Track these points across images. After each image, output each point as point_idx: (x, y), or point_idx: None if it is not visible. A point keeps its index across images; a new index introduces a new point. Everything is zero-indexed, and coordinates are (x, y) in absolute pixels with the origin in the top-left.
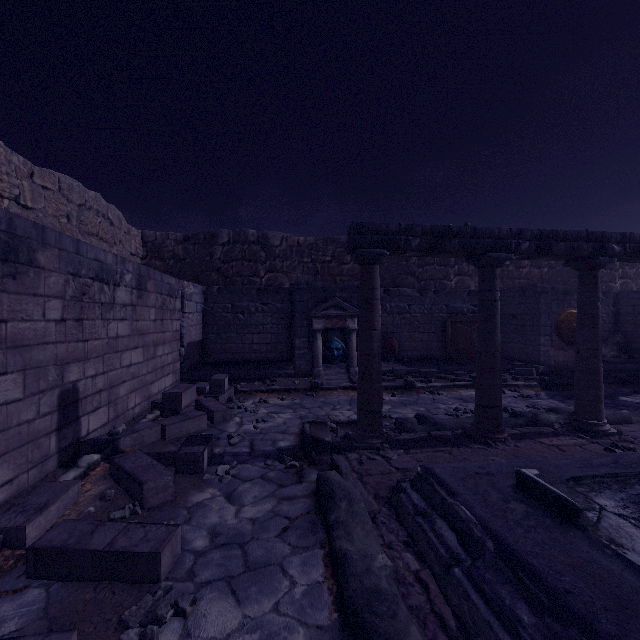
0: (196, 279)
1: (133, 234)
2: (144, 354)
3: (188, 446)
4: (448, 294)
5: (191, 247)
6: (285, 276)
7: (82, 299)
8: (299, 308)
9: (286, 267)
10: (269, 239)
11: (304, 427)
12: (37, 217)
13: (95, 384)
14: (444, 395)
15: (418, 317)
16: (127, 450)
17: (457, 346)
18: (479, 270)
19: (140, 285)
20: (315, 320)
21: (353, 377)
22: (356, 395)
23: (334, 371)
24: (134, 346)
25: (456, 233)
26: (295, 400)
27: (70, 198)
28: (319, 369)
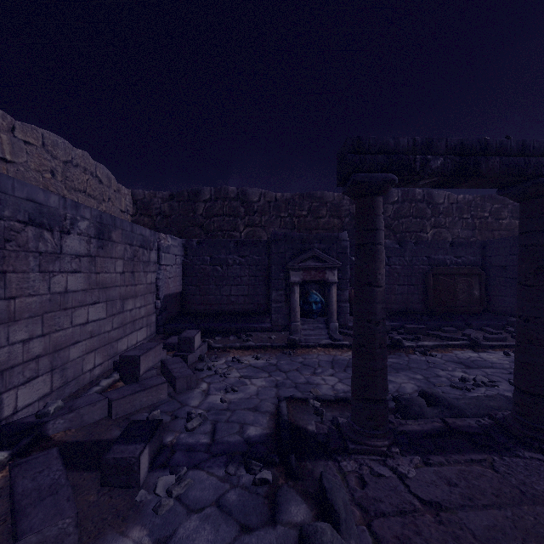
0: (180, 234)
1: (123, 193)
2: (107, 309)
3: (122, 443)
4: (429, 245)
5: (176, 204)
6: (263, 230)
7: (4, 247)
8: (276, 260)
9: (264, 222)
10: (248, 195)
11: (280, 408)
12: (18, 171)
13: (28, 350)
14: (438, 357)
15: (398, 269)
16: (57, 436)
17: (439, 299)
18: (522, 203)
19: (102, 234)
20: (292, 272)
21: (333, 333)
22: (338, 355)
23: (312, 326)
24: (93, 301)
25: (495, 149)
26: (271, 360)
27: (54, 154)
28: (297, 324)
